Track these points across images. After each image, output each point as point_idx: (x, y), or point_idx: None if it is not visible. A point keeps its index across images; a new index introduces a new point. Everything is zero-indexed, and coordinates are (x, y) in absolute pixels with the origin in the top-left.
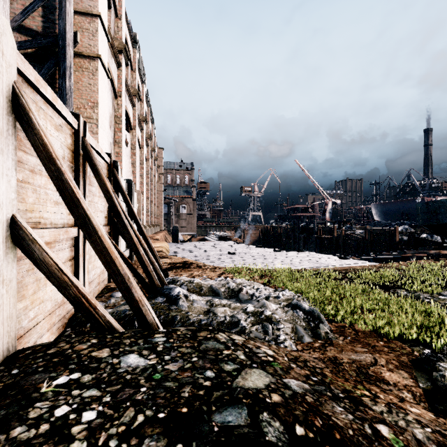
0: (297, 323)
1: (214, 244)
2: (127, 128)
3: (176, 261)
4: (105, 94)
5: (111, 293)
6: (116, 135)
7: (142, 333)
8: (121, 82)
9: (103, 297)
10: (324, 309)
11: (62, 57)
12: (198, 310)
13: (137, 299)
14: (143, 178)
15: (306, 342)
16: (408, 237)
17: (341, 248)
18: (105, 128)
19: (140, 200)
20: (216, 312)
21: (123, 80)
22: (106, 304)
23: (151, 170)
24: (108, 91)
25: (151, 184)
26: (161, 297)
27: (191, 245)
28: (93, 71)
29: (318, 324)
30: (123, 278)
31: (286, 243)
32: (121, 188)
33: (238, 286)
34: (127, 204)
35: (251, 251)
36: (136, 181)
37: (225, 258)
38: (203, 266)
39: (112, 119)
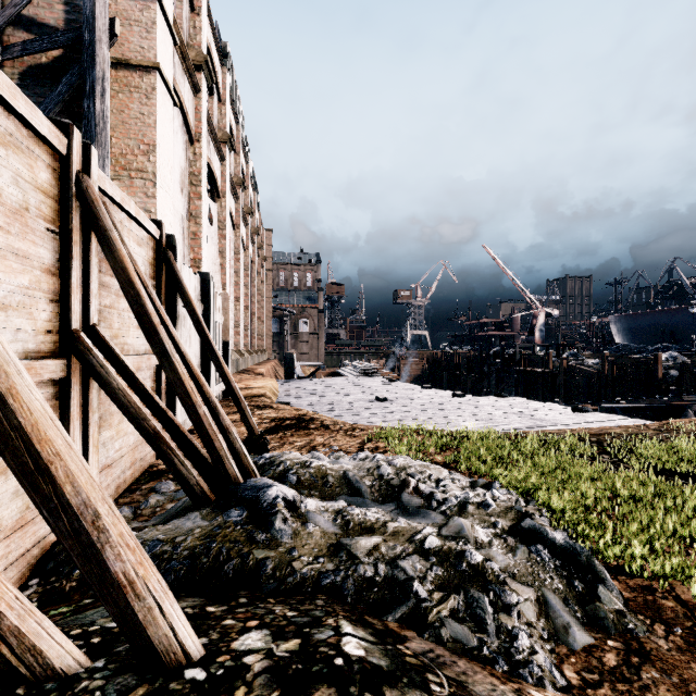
0: (546, 585)
1: (352, 383)
2: (212, 195)
3: (285, 415)
4: (170, 132)
5: (155, 483)
6: (193, 204)
7: (128, 694)
8: (199, 117)
9: (137, 493)
10: (590, 536)
11: (89, 61)
12: (316, 541)
13: (119, 581)
14: (239, 276)
15: (580, 649)
16: (680, 372)
17: (561, 390)
18: (168, 188)
19: (228, 310)
20: (355, 552)
21: (204, 115)
22: (137, 511)
23: (253, 264)
24: (178, 132)
25: (252, 285)
26: (238, 508)
27: (314, 384)
28: (148, 92)
29: (593, 586)
30: (77, 518)
31: (467, 380)
32: (181, 284)
33: (399, 475)
34: (191, 313)
35: (415, 396)
36: (227, 281)
37: (371, 408)
38: (332, 425)
39: (184, 178)
